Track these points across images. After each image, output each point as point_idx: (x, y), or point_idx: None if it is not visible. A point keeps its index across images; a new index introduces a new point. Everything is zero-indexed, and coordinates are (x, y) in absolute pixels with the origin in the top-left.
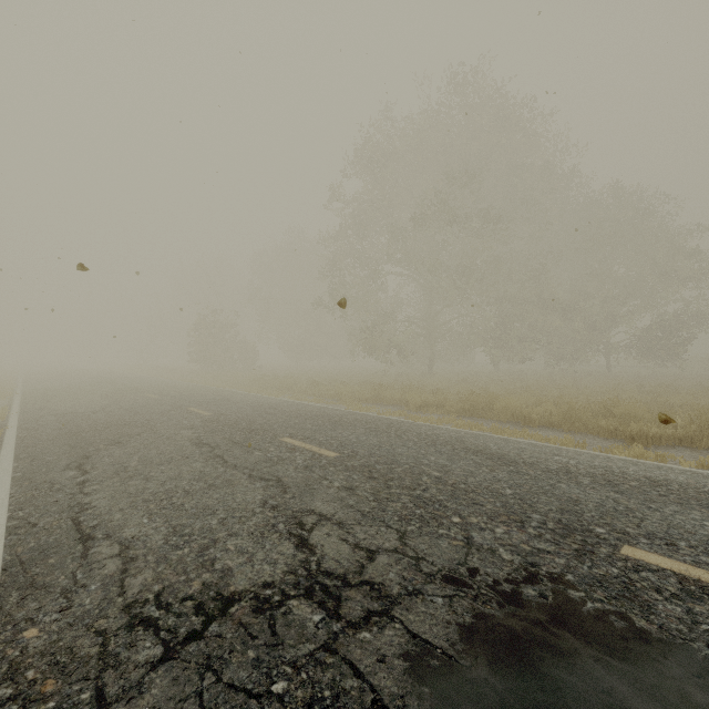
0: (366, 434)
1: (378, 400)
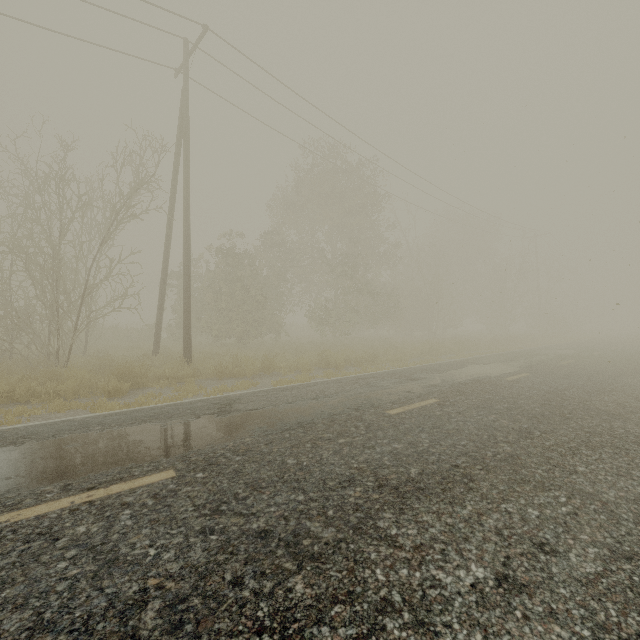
0: None
1: None
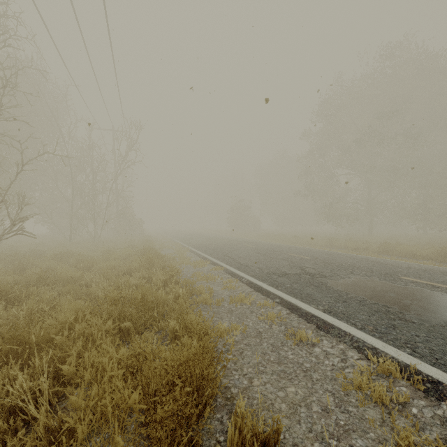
0: (322, 254)
1: (331, 246)
